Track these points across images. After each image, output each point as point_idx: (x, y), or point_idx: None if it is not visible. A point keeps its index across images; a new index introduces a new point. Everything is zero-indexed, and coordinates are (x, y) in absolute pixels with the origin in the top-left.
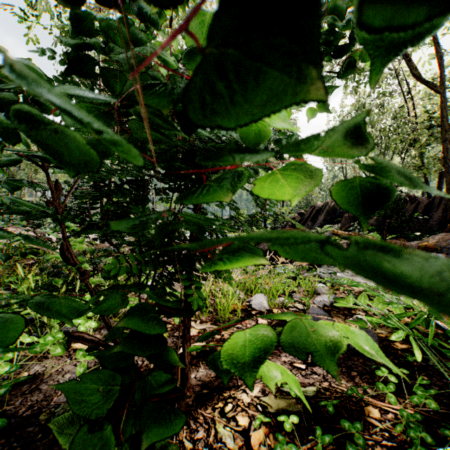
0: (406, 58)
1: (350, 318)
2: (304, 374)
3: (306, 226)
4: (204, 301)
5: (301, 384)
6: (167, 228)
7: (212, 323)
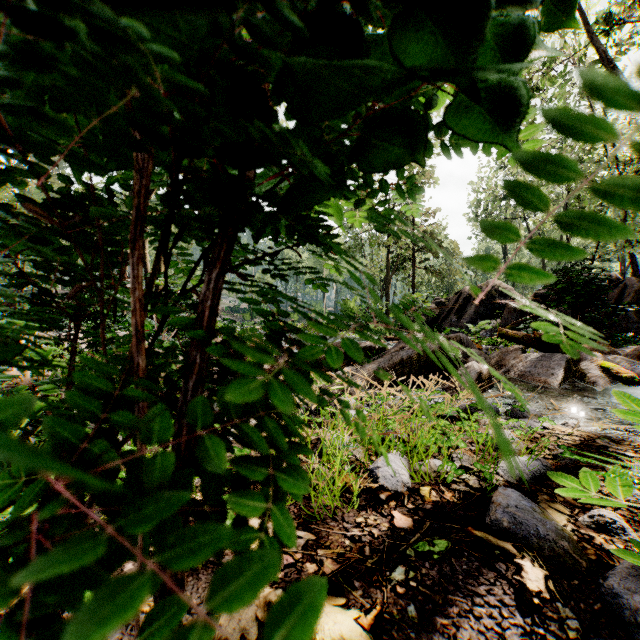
0: (608, 62)
1: (584, 516)
2: None
3: (449, 322)
4: None
5: None
6: None
7: (300, 525)
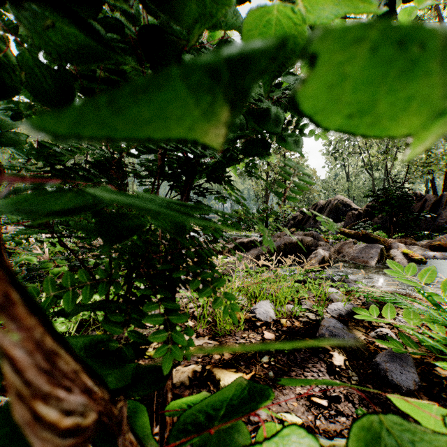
0: None
1: (372, 332)
2: (328, 415)
3: (309, 225)
4: (202, 308)
5: (326, 433)
6: (124, 225)
7: (210, 338)
